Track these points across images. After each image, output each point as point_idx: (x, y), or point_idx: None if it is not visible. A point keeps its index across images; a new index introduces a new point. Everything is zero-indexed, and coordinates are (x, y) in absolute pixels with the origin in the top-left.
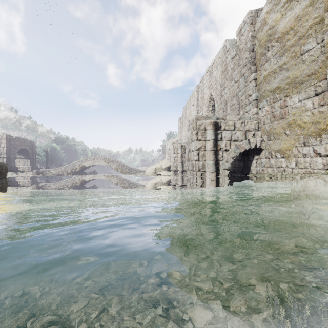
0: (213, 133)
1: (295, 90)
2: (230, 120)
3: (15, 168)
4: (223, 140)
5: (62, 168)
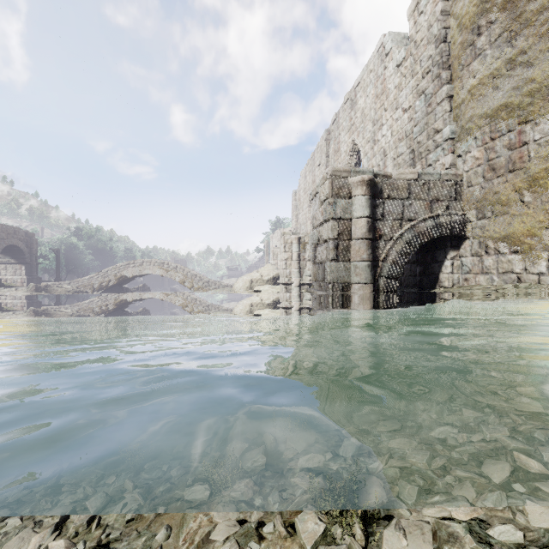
0: (367, 203)
1: None
2: (401, 177)
3: None
4: (387, 218)
5: (84, 280)
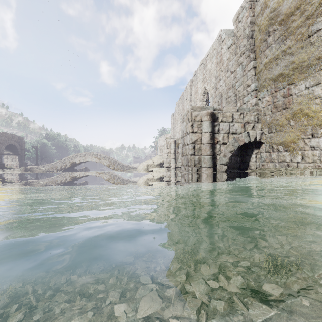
0: (210, 125)
1: (302, 76)
2: (228, 111)
3: (2, 165)
4: (221, 132)
5: (52, 164)
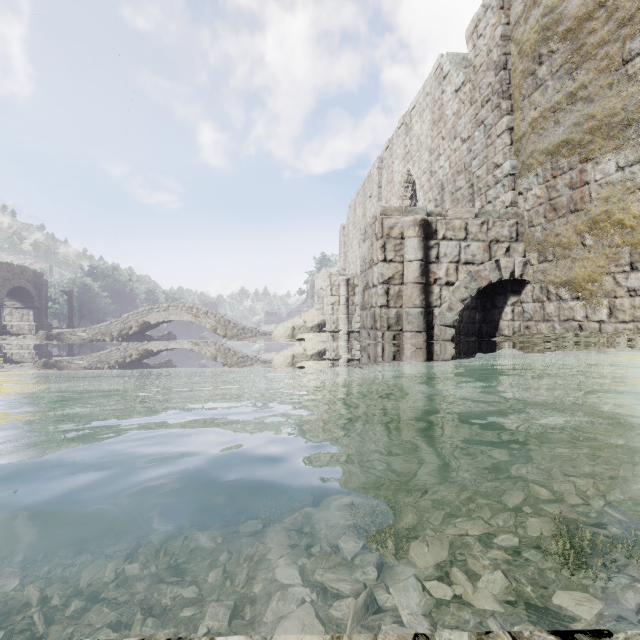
0: (420, 245)
1: (611, 144)
2: (457, 217)
3: (1, 328)
4: (442, 261)
5: (102, 327)
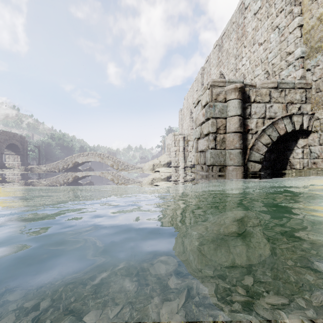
0: (239, 105)
1: None
2: (264, 86)
3: (2, 165)
4: (254, 116)
5: (54, 164)
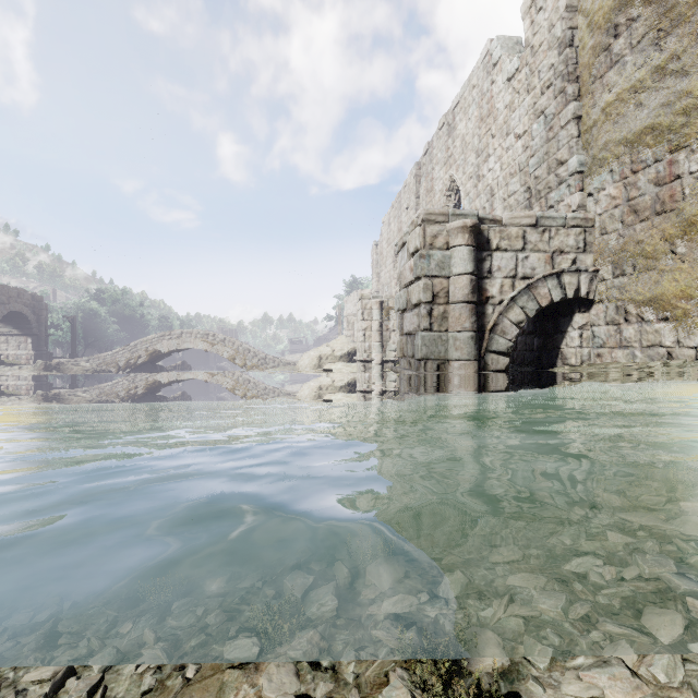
0: (470, 256)
1: None
2: (515, 223)
3: None
4: (496, 275)
5: (107, 356)
